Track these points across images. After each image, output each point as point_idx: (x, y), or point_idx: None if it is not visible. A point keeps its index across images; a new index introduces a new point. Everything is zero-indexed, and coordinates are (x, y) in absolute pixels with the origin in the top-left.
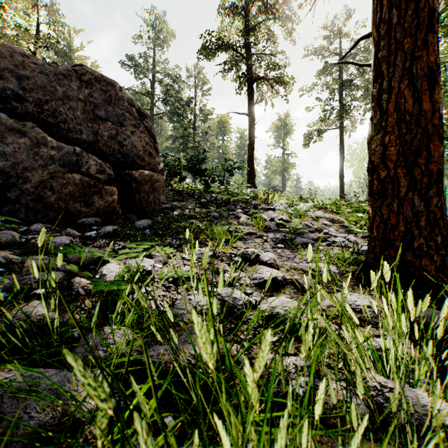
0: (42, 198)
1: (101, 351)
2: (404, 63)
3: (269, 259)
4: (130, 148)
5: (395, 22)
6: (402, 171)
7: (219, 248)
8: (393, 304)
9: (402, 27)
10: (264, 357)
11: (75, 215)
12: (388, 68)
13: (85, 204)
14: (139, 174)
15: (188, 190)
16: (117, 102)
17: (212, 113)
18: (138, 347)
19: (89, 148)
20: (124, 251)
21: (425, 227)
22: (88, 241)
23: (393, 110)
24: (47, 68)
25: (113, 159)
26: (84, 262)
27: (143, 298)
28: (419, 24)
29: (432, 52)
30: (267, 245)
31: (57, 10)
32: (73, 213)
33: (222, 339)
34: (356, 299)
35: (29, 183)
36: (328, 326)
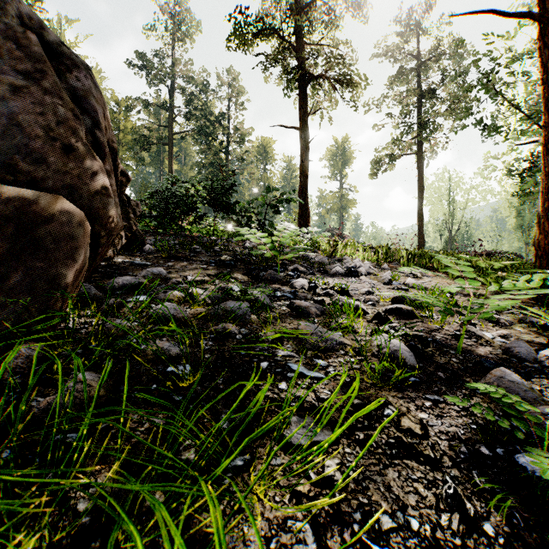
0: None
1: None
2: None
3: None
4: (6, 128)
5: None
6: None
7: None
8: None
9: None
10: None
11: None
12: None
13: None
14: None
15: (208, 235)
16: None
17: (250, 134)
18: None
19: None
20: None
21: None
22: None
23: None
24: None
25: None
26: None
27: None
28: None
29: None
30: None
31: None
32: None
33: None
34: None
35: None
36: None
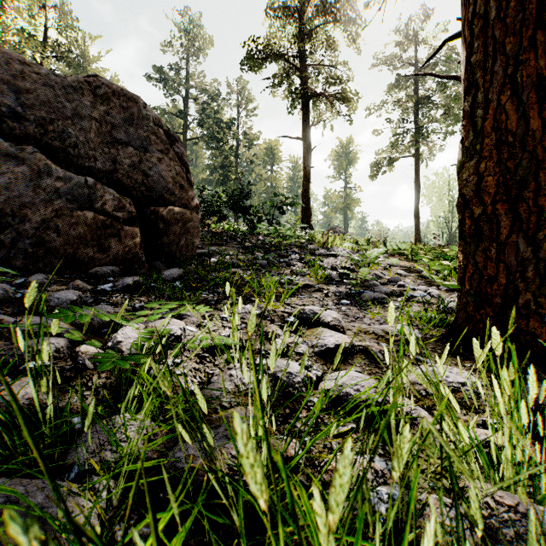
0: (44, 242)
1: (109, 452)
2: (505, 69)
3: (332, 319)
4: (157, 179)
5: (493, 16)
6: (502, 207)
7: (268, 305)
8: (508, 387)
9: (502, 23)
10: (342, 485)
11: (86, 264)
12: (484, 75)
13: (99, 249)
14: (168, 212)
15: (229, 231)
16: (141, 122)
17: (258, 138)
18: (159, 446)
19: (106, 179)
20: (143, 312)
21: (533, 279)
22: (102, 296)
23: (490, 129)
24: (52, 79)
25: (135, 193)
26: (94, 325)
27: (164, 382)
28: (525, 18)
29: (542, 55)
30: (328, 301)
31: (68, 11)
32: (84, 261)
33: (278, 459)
34: (448, 373)
35: (28, 222)
36: (440, 438)
